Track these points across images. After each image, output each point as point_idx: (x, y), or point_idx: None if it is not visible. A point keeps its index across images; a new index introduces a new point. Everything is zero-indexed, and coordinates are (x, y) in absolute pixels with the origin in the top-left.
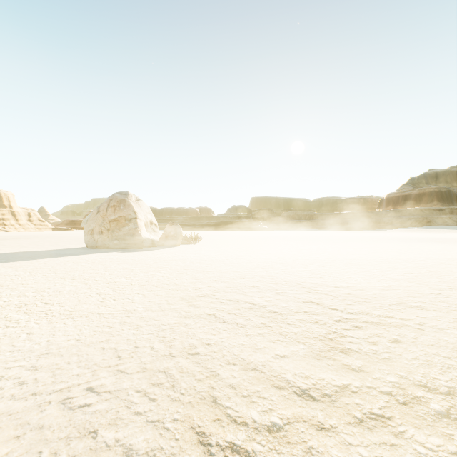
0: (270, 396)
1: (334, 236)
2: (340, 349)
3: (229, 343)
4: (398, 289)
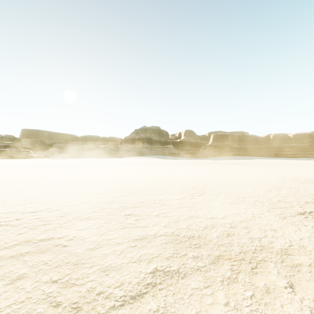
0: None
1: (90, 162)
2: None
3: None
4: (89, 202)
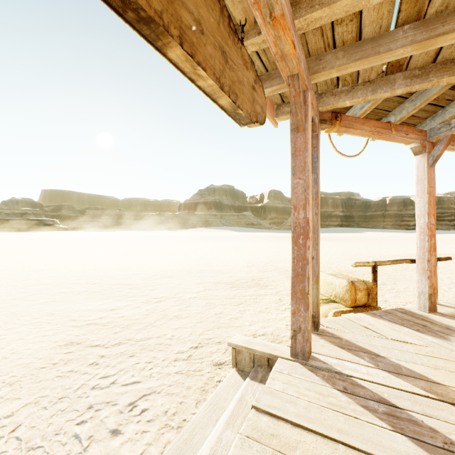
0: (99, 313)
1: (141, 237)
2: (129, 297)
3: (71, 307)
4: (166, 271)
